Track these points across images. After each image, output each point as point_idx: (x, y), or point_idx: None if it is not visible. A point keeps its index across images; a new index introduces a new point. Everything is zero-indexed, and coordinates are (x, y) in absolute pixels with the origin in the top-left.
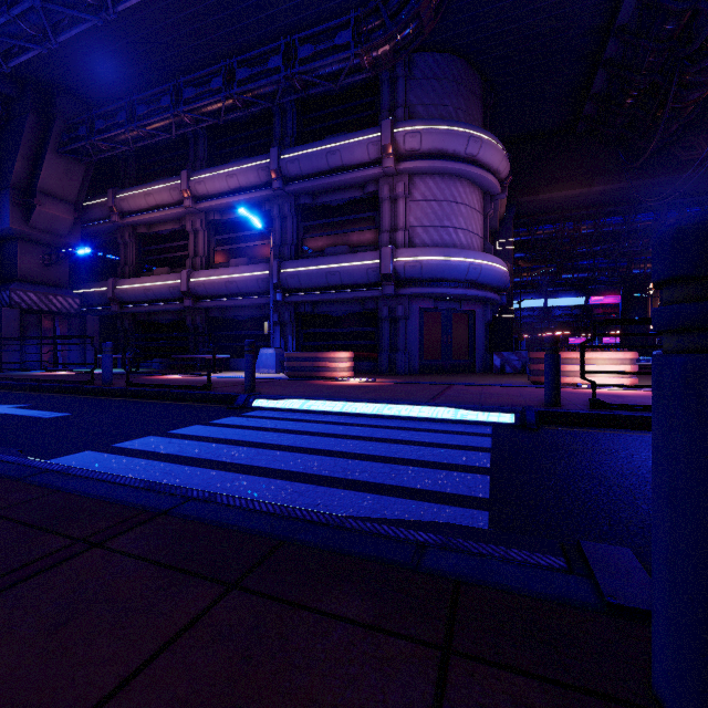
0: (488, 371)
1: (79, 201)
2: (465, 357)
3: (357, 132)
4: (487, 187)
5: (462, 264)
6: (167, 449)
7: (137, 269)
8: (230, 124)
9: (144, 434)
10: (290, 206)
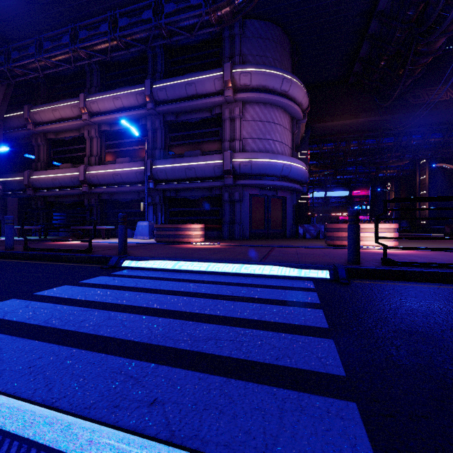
0: (294, 237)
1: (1, 113)
2: (279, 228)
3: (207, 71)
4: (294, 114)
5: (279, 165)
6: (18, 315)
7: (47, 164)
8: (117, 62)
9: (8, 296)
10: (160, 121)
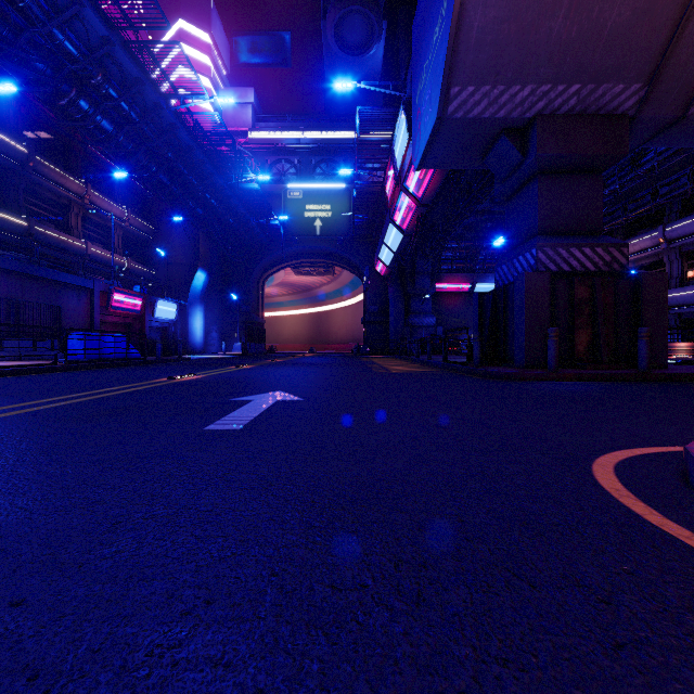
0: None
1: None
2: None
3: None
4: None
5: None
6: None
7: None
8: None
9: None
10: (675, 255)
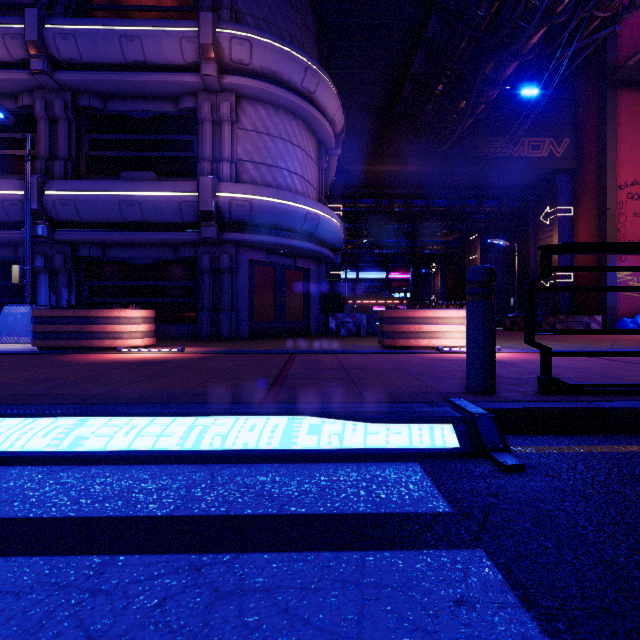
0: (323, 334)
1: None
2: (300, 319)
3: (166, 19)
4: (322, 137)
5: (299, 211)
6: None
7: None
8: None
9: None
10: (64, 104)
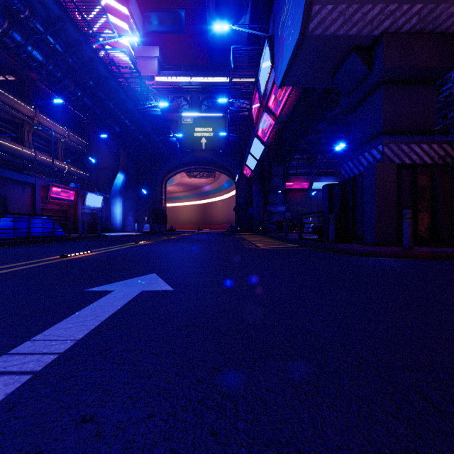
0: None
1: None
2: None
3: None
4: None
5: None
6: None
7: None
8: None
9: None
10: None
